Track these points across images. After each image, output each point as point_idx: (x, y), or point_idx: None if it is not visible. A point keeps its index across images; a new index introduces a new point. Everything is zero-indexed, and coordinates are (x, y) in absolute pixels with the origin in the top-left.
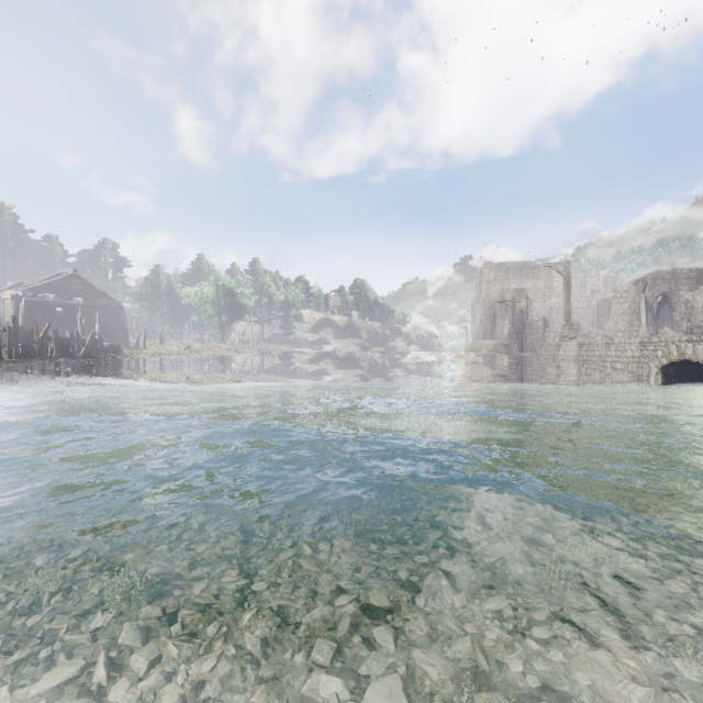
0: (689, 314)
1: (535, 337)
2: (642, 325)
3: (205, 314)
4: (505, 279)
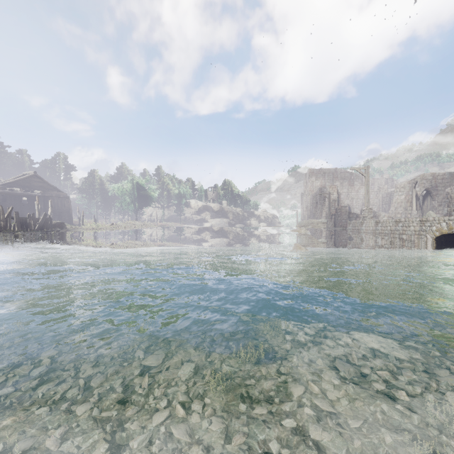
0: (448, 202)
1: (343, 217)
2: (413, 210)
3: (125, 202)
4: (323, 180)
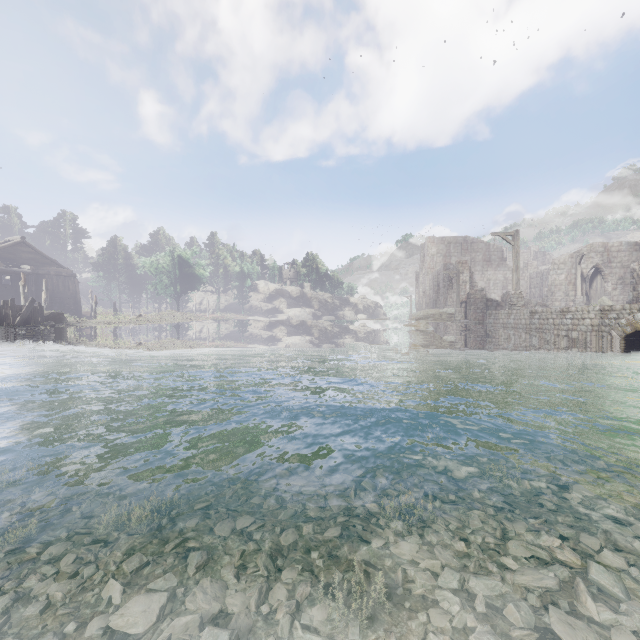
0: (635, 283)
1: (479, 306)
2: (578, 295)
3: (161, 283)
4: (447, 252)
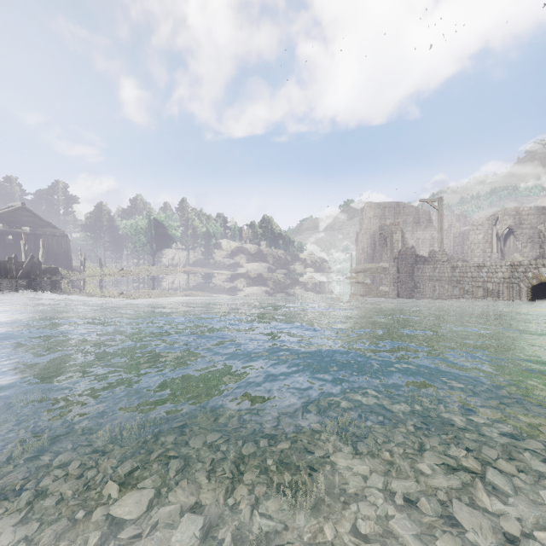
0: (541, 242)
1: (409, 261)
2: (493, 252)
3: (139, 242)
4: (382, 215)
